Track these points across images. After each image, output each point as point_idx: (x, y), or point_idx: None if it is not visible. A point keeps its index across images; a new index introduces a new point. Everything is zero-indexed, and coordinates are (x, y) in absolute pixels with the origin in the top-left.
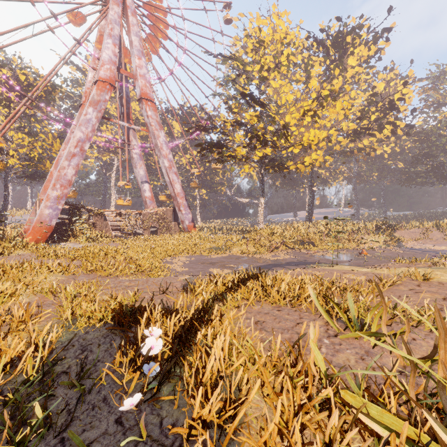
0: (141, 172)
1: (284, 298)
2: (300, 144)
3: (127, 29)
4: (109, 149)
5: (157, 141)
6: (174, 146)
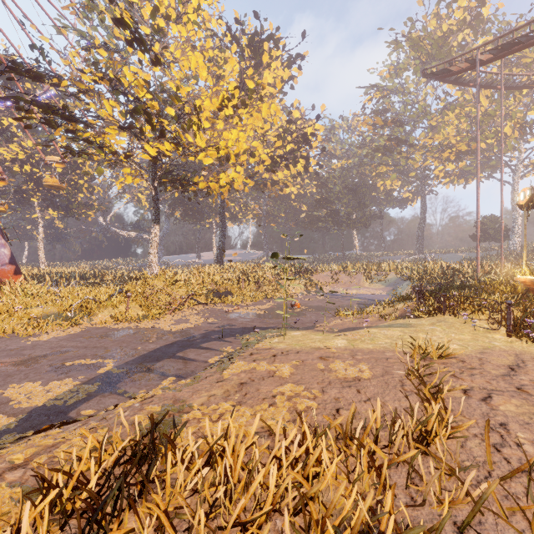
0: None
1: None
2: (218, 146)
3: None
4: None
5: None
6: None
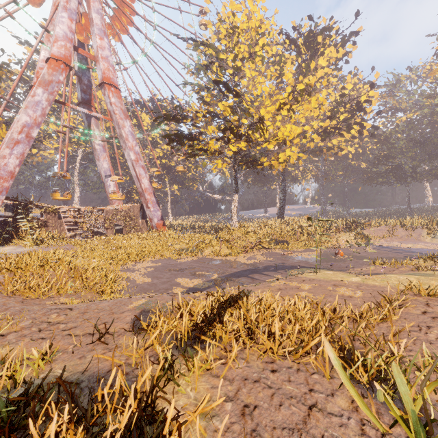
0: (105, 165)
1: (279, 345)
2: (276, 139)
3: (87, 5)
4: (70, 139)
5: (122, 131)
6: (144, 139)
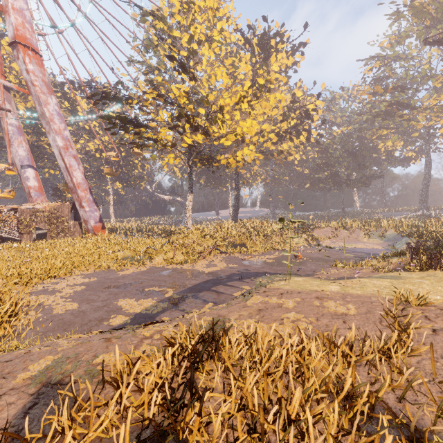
0: (21, 151)
1: None
2: (236, 133)
3: None
4: None
5: (44, 109)
6: (79, 128)
